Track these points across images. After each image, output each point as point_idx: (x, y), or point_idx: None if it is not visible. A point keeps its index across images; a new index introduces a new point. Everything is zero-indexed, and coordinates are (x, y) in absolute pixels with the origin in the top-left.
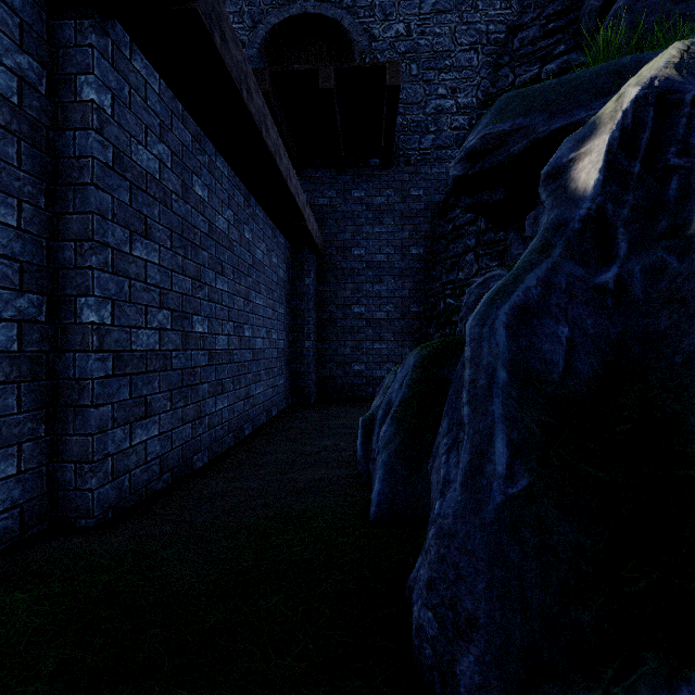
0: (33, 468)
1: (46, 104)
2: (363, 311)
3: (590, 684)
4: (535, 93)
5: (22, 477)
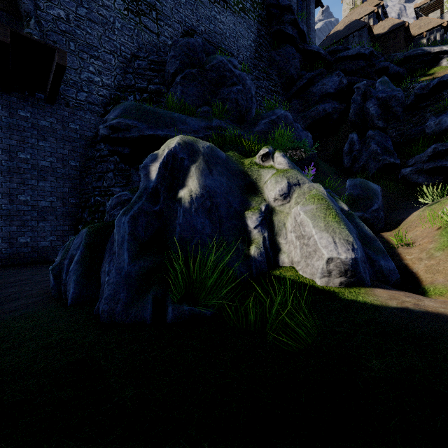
0: None
1: None
2: (29, 199)
3: (144, 297)
4: (143, 110)
5: None
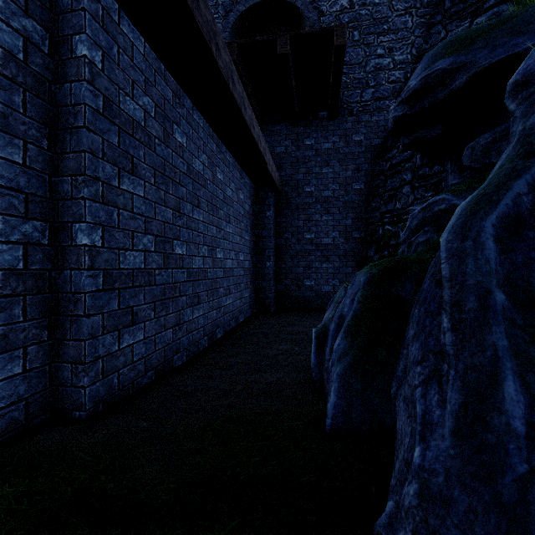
0: (37, 367)
1: (48, 62)
2: (313, 237)
3: None
4: (474, 34)
5: (27, 375)
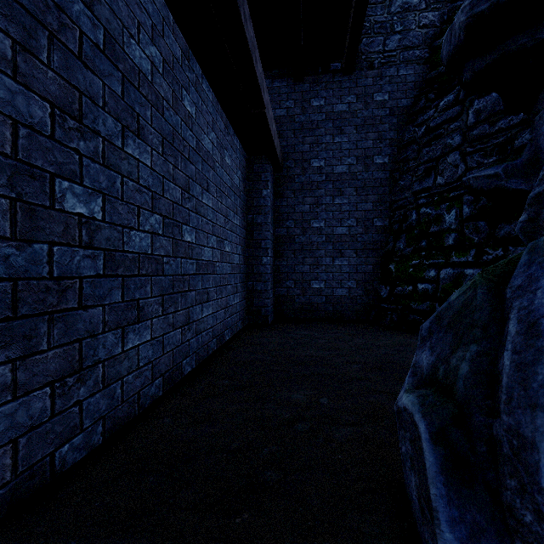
0: None
1: None
2: (322, 226)
3: None
4: None
5: None
